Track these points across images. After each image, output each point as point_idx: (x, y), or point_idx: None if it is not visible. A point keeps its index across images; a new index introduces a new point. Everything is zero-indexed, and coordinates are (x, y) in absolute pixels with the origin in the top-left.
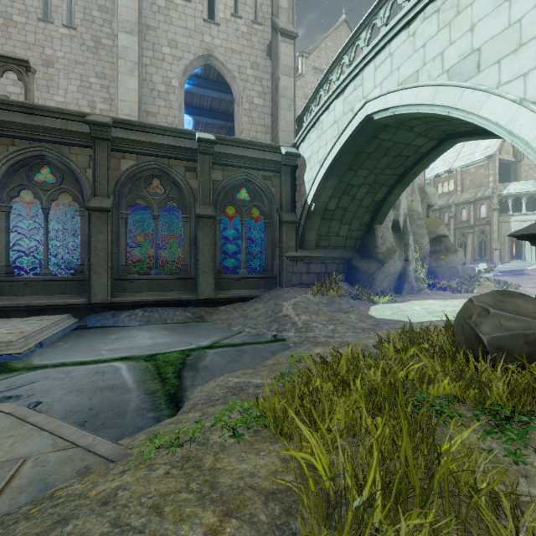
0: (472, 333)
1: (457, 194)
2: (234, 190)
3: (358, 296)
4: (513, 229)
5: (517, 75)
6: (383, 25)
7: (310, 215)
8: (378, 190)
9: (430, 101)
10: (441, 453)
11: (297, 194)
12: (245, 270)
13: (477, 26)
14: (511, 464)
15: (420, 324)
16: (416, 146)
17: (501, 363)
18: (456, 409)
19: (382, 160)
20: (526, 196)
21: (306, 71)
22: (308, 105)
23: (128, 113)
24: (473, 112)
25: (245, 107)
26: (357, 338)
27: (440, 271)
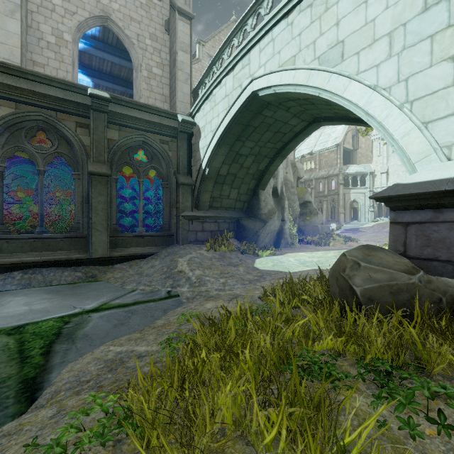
0: (346, 285)
1: (316, 171)
2: (131, 151)
3: (246, 250)
4: (352, 198)
5: (372, 66)
6: (267, 14)
7: (204, 179)
8: (262, 160)
9: (305, 83)
10: (345, 450)
11: (193, 159)
12: (143, 229)
13: (342, 21)
14: (406, 437)
15: (295, 274)
16: (291, 126)
17: (376, 315)
18: (340, 365)
19: (265, 134)
20: (360, 175)
21: (202, 57)
22: (203, 79)
23: (7, 57)
24: (339, 94)
25: (144, 74)
26: (245, 290)
27: (306, 229)
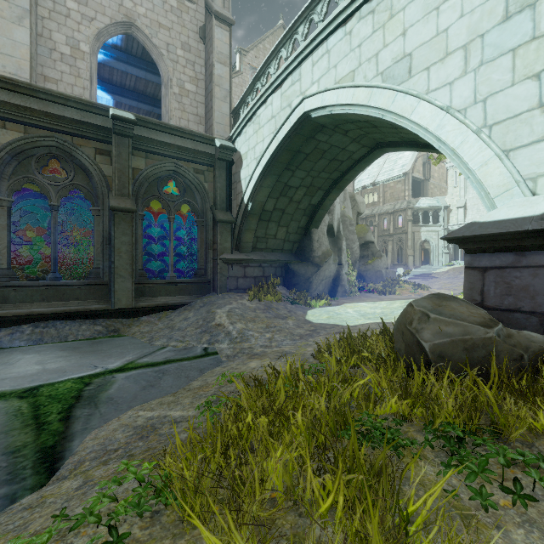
0: (414, 340)
1: (380, 205)
2: (160, 182)
3: (296, 300)
4: (423, 238)
5: (444, 83)
6: (321, 21)
7: (246, 215)
8: (315, 193)
9: (366, 102)
10: (409, 519)
11: (233, 192)
12: (174, 274)
13: (409, 31)
14: (478, 508)
15: (355, 328)
16: (350, 152)
17: (447, 374)
18: (405, 431)
19: (318, 162)
20: (432, 210)
21: (244, 69)
22: (245, 97)
23: (14, 72)
24: (405, 116)
25: (175, 91)
26: (295, 347)
27: (367, 275)
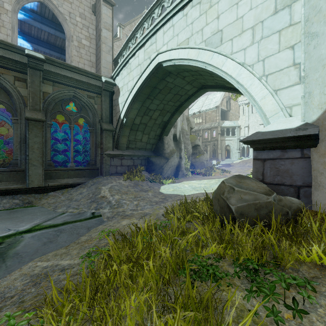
0: (225, 204)
1: (203, 124)
2: (63, 102)
3: (154, 180)
4: (226, 143)
5: (241, 49)
6: (169, 7)
7: (122, 126)
8: (165, 114)
9: (196, 58)
10: None
11: (114, 111)
12: (73, 164)
13: (221, 16)
14: (272, 323)
15: (189, 196)
16: (186, 90)
17: (246, 226)
18: (221, 265)
19: (167, 95)
20: (231, 128)
21: (122, 37)
22: (121, 51)
23: None
24: (219, 67)
25: (75, 44)
26: (152, 209)
27: (196, 164)
